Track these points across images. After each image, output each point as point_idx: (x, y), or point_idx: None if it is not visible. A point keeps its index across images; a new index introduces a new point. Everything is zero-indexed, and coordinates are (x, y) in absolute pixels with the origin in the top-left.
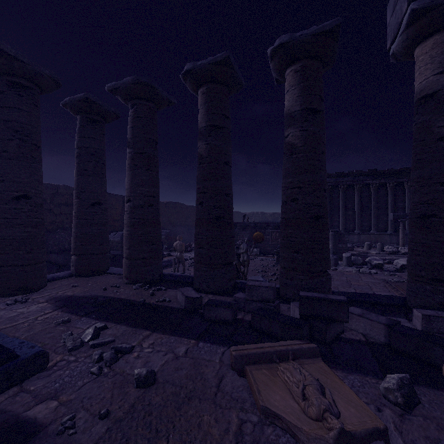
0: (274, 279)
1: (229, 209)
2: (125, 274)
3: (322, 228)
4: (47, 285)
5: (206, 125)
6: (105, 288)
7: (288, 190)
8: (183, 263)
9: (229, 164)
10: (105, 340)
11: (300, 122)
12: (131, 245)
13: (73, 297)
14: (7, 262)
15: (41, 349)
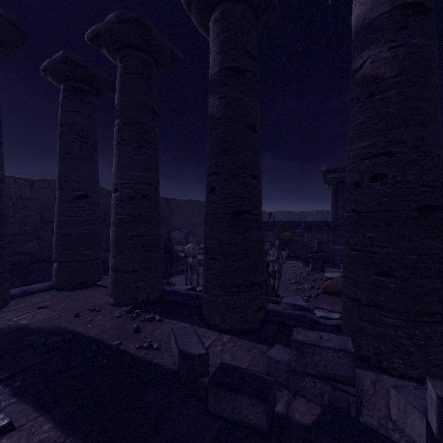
0: (314, 296)
1: (257, 199)
2: (110, 291)
3: (438, 230)
4: (11, 303)
5: (220, 69)
6: (77, 314)
7: (365, 161)
8: (197, 272)
9: (256, 129)
10: None
11: (391, 32)
12: (117, 251)
13: (24, 329)
14: None
15: None
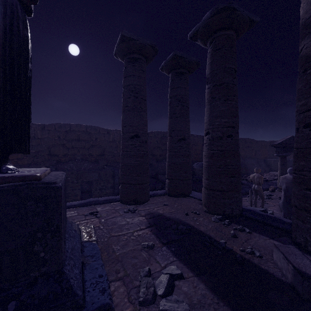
0: None
1: None
2: (204, 202)
3: None
4: (150, 199)
5: None
6: (187, 214)
7: None
8: (261, 197)
9: None
10: (177, 308)
11: None
12: (209, 175)
13: (162, 216)
14: (127, 181)
15: (108, 300)
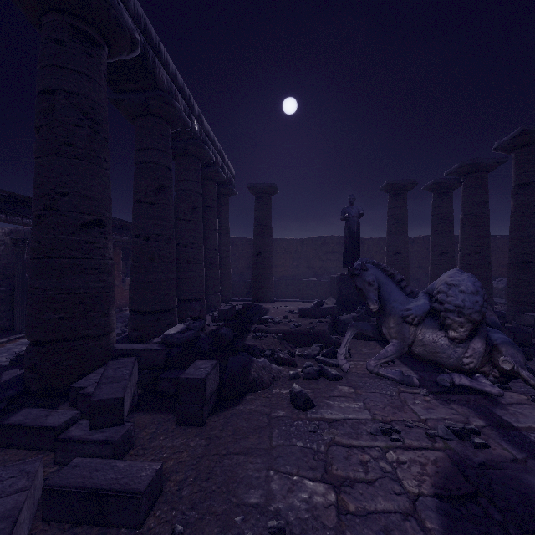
0: None
1: None
2: None
3: None
4: None
5: (514, 185)
6: None
7: None
8: None
9: None
10: None
11: None
12: None
13: None
14: None
15: None
